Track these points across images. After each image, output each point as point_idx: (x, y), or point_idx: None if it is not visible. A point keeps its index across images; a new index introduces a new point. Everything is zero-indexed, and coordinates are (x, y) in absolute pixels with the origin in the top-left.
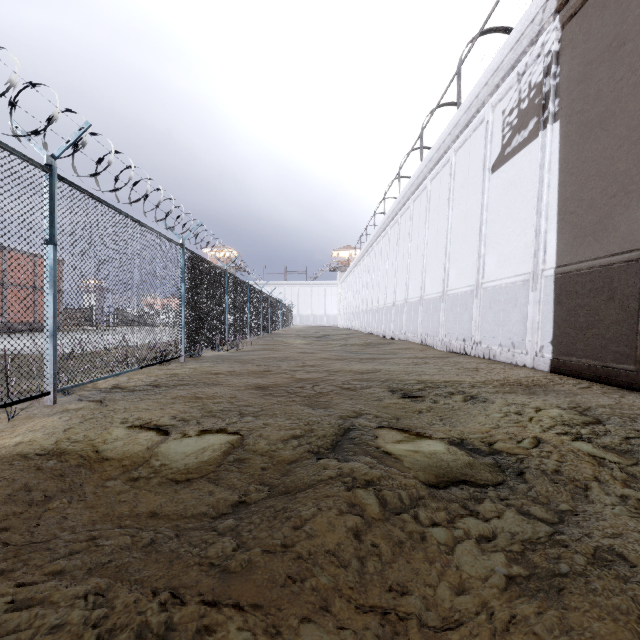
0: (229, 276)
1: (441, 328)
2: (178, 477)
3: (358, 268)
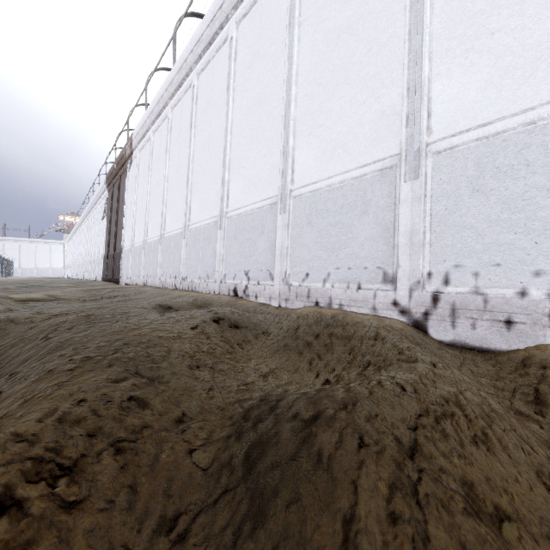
0: None
1: (93, 272)
2: None
3: (76, 235)
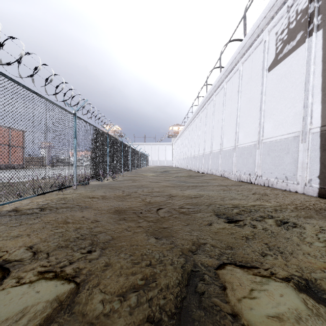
0: (109, 137)
1: (234, 167)
2: None
3: (183, 135)
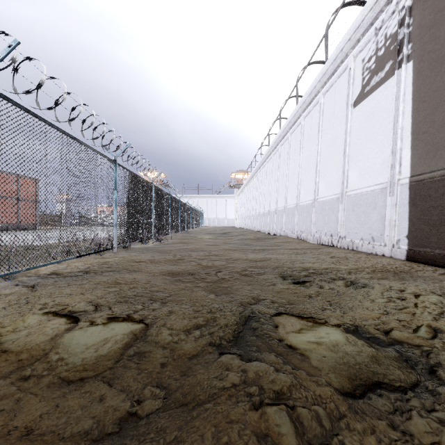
0: (154, 188)
1: (313, 226)
2: (71, 376)
3: (249, 185)
